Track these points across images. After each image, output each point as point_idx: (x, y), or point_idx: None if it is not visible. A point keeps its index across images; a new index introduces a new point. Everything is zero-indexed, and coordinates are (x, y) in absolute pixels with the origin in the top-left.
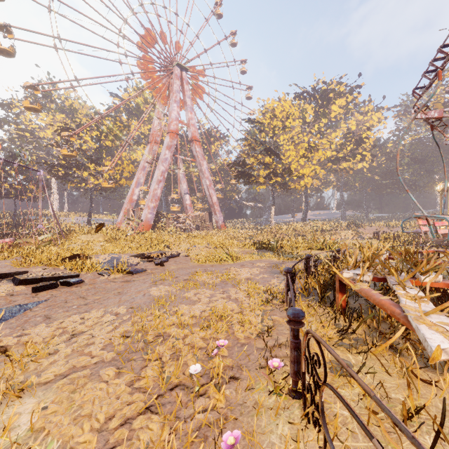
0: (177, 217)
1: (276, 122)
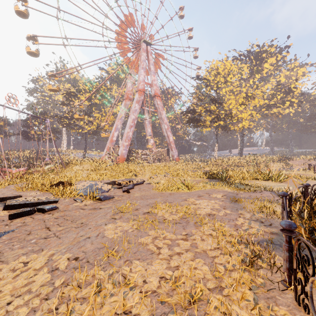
0: (143, 153)
1: (219, 78)
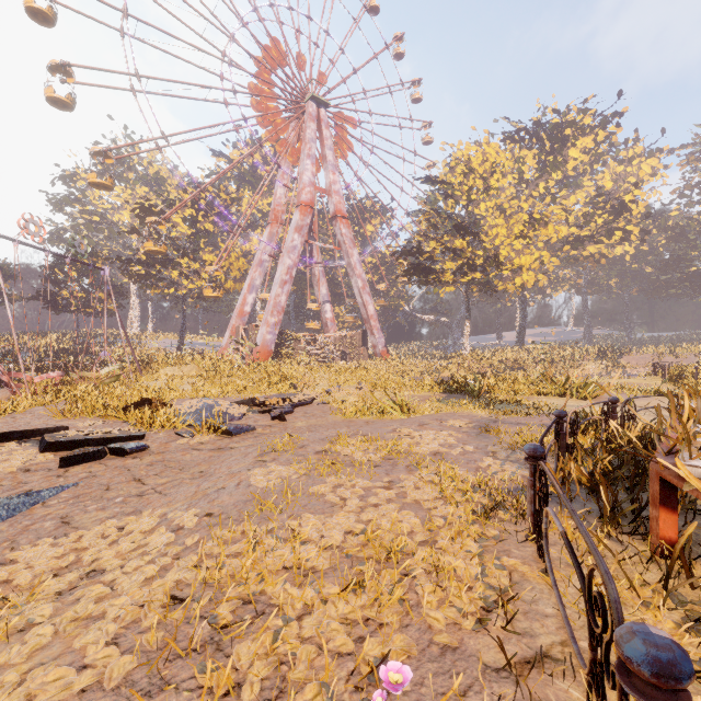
0: (311, 339)
1: (473, 180)
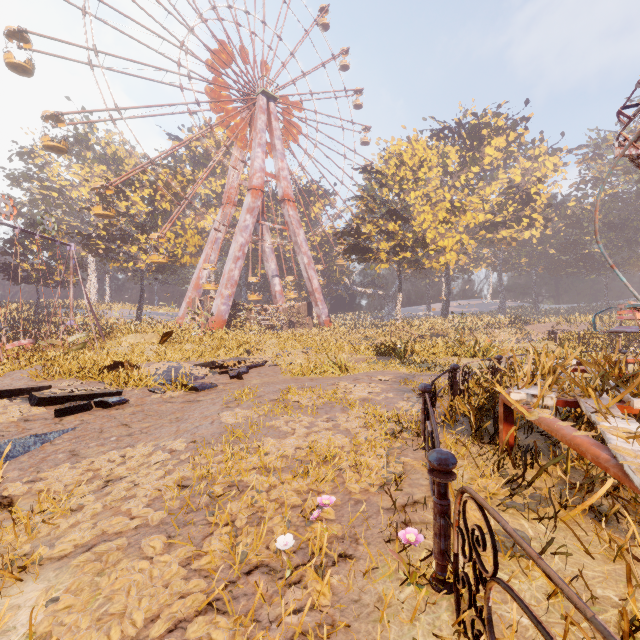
0: (262, 310)
1: (404, 172)
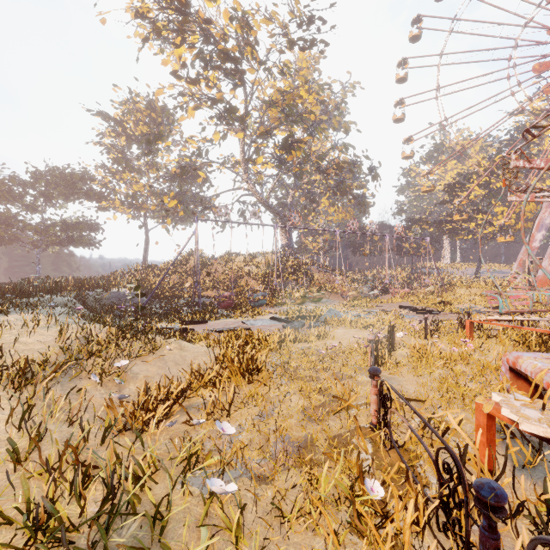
0: None
1: None
